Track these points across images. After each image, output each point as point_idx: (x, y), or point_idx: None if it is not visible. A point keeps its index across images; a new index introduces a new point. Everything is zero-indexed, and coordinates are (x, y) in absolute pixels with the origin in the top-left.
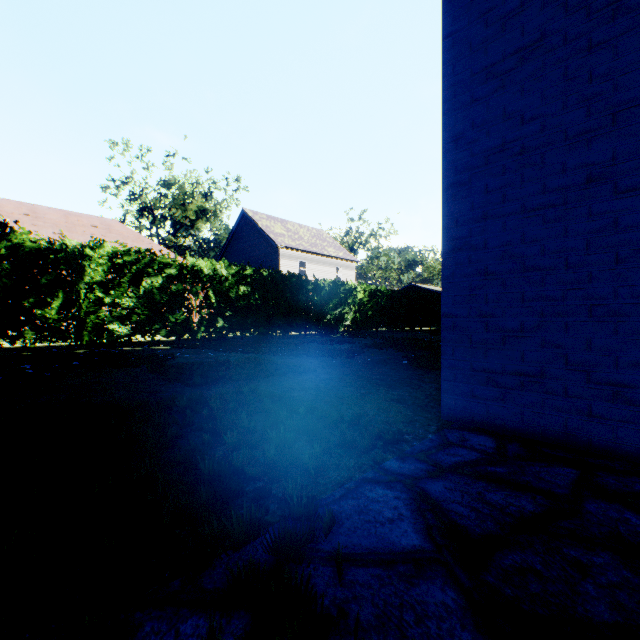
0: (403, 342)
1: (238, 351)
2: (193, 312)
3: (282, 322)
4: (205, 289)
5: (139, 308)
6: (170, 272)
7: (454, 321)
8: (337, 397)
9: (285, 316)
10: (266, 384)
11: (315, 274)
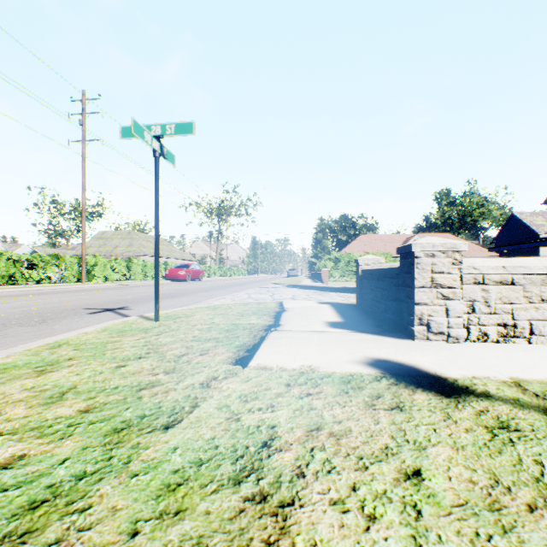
0: None
1: None
2: None
3: None
4: None
5: None
6: None
7: None
8: None
9: None
10: None
11: None
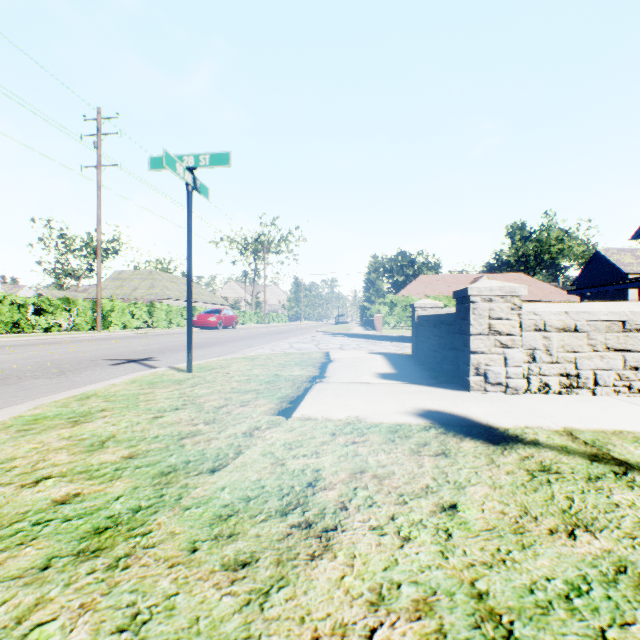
0: None
1: None
2: None
3: None
4: None
5: None
6: None
7: None
8: None
9: None
10: None
11: None
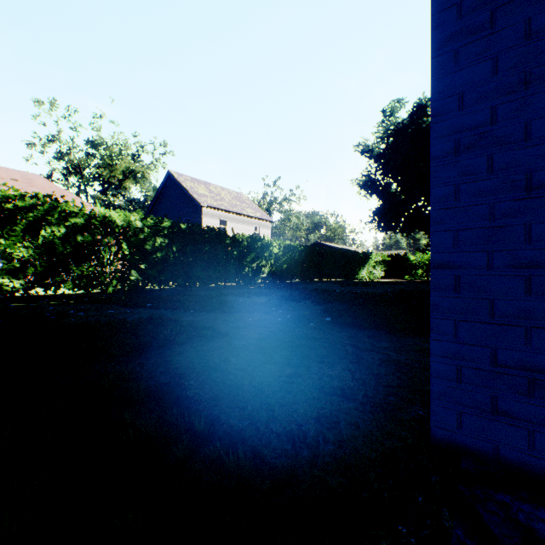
0: (317, 293)
1: (147, 306)
2: (107, 264)
3: (201, 274)
4: (118, 240)
5: (36, 259)
6: (75, 221)
7: (457, 275)
8: (252, 387)
9: (204, 269)
10: (156, 361)
11: (235, 231)
